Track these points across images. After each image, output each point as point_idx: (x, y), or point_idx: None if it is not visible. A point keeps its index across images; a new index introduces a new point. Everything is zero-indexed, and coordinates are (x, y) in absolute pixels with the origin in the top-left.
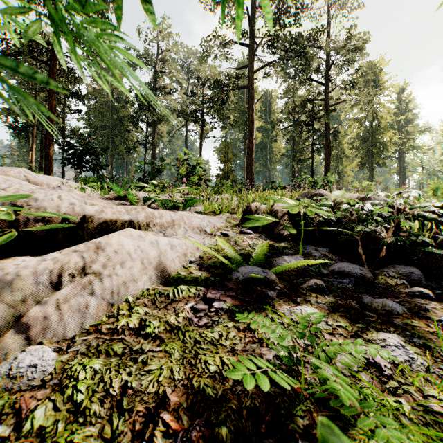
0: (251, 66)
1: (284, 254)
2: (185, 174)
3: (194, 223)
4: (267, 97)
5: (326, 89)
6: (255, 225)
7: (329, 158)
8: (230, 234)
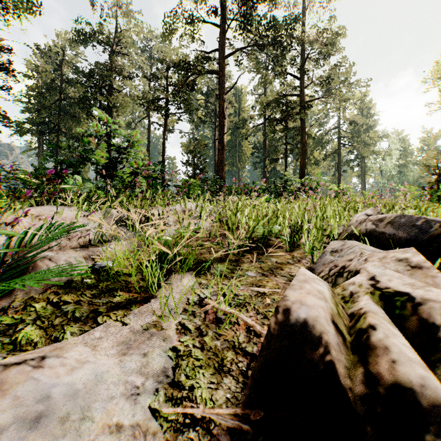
0: (222, 50)
1: None
2: (107, 163)
3: None
4: (237, 93)
5: (301, 84)
6: None
7: (304, 158)
8: None
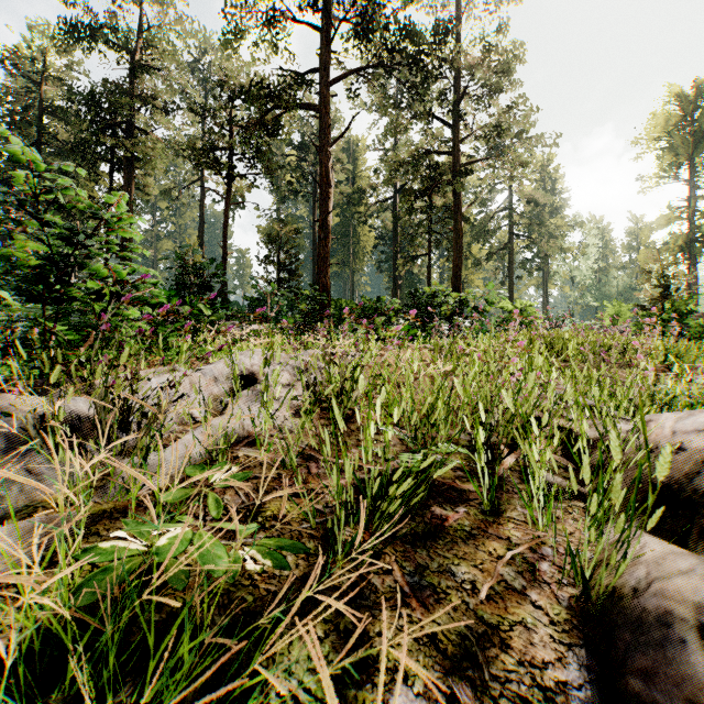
0: (325, 72)
1: None
2: (39, 267)
3: None
4: (350, 148)
5: (455, 136)
6: None
7: (460, 257)
8: None
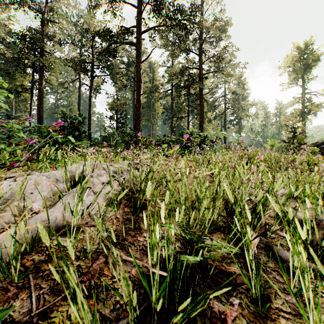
0: (139, 27)
1: None
2: None
3: None
4: (151, 66)
5: (200, 60)
6: None
7: (202, 117)
8: None
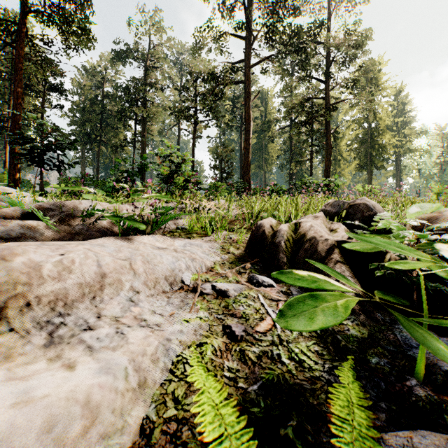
0: (248, 60)
1: (377, 377)
2: (167, 174)
3: (160, 267)
4: (263, 96)
5: (326, 87)
6: (317, 324)
7: (329, 160)
8: (230, 291)
